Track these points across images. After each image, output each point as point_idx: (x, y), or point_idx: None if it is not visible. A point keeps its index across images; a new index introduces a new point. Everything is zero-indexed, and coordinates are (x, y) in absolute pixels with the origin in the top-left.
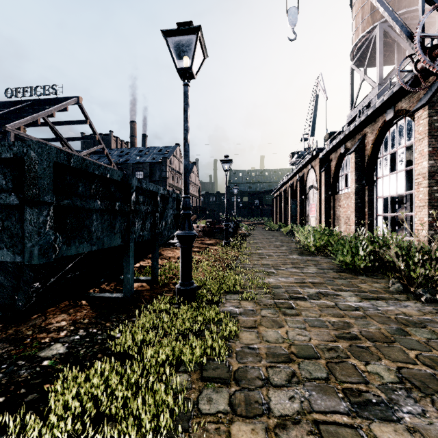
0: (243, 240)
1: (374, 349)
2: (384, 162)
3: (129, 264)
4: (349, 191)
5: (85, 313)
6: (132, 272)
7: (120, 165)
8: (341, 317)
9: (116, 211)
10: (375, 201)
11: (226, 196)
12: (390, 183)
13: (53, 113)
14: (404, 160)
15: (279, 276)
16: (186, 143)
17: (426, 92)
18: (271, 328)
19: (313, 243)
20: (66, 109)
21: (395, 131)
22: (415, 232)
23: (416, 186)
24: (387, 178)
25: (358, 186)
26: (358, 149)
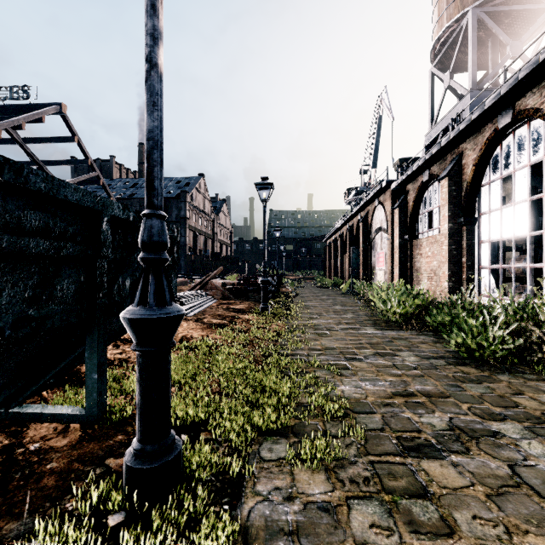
0: (288, 303)
1: None
2: (493, 191)
3: None
4: (434, 234)
5: None
6: None
7: (124, 200)
8: None
9: None
10: (477, 247)
11: (264, 239)
12: (502, 220)
13: (22, 124)
14: (528, 186)
15: (359, 378)
16: (152, 71)
17: None
18: None
19: (397, 310)
20: (42, 120)
21: (511, 144)
22: None
23: None
24: (497, 213)
25: (453, 226)
26: (453, 173)
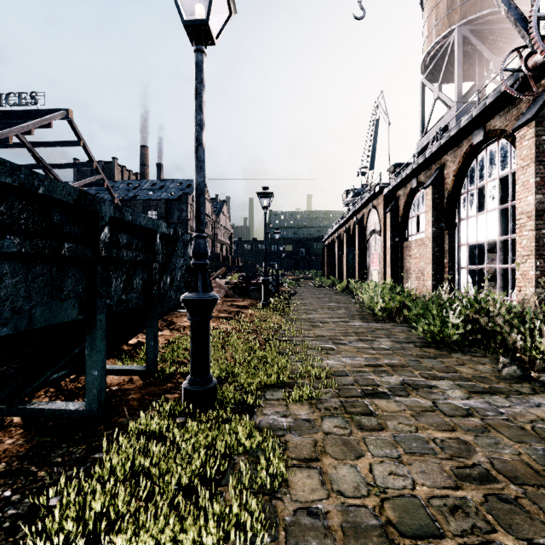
0: (287, 300)
1: (529, 504)
2: (470, 199)
3: (95, 352)
4: (422, 237)
5: (7, 445)
6: (102, 364)
7: (127, 202)
8: (451, 430)
9: (64, 258)
10: (457, 250)
11: (265, 242)
12: (477, 226)
13: (31, 130)
14: (497, 196)
15: (342, 355)
16: (199, 147)
17: (531, 105)
18: (343, 461)
19: (382, 306)
20: (50, 125)
21: (484, 158)
22: (516, 290)
23: (518, 229)
24: (474, 219)
25: (436, 230)
26: (436, 182)
